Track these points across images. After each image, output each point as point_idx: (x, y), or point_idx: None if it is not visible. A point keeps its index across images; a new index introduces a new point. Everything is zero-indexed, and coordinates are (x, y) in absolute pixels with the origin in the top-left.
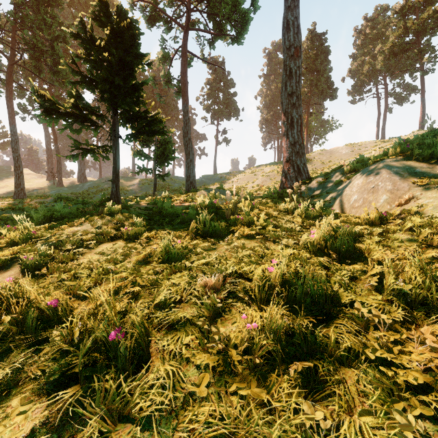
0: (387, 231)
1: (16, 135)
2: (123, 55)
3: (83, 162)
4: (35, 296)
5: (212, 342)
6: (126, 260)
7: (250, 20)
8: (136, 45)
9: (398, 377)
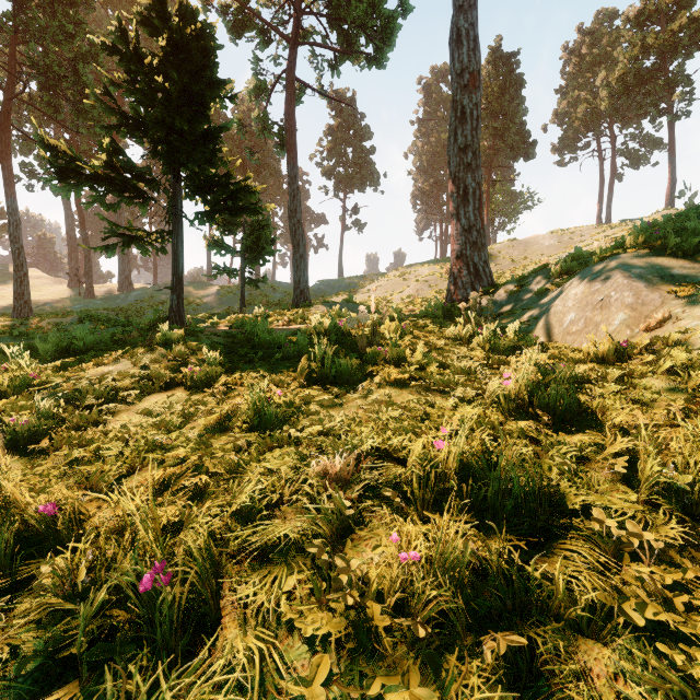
0: (630, 374)
1: (16, 214)
2: (189, 81)
3: (127, 259)
4: (16, 496)
5: (336, 588)
6: (188, 424)
7: (397, 30)
8: (211, 65)
9: (690, 662)
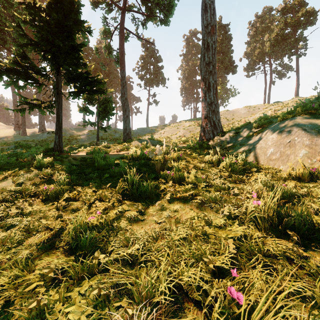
0: None
1: None
2: (62, 18)
3: (43, 116)
4: None
5: None
6: (28, 238)
7: (174, 6)
8: (75, 11)
9: None
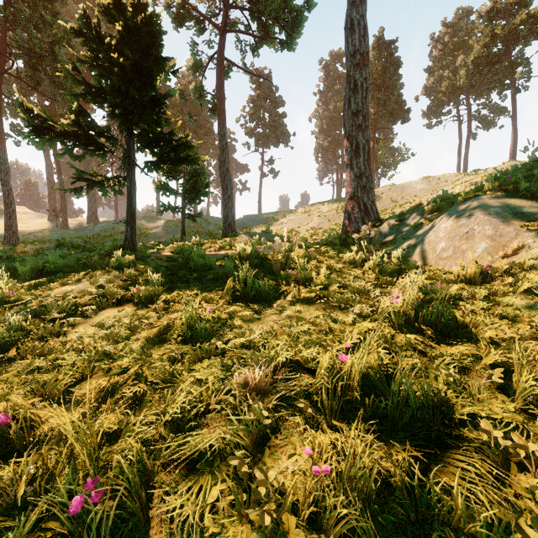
0: (494, 293)
1: (6, 163)
2: (139, 58)
3: (93, 198)
4: None
5: (255, 500)
6: (133, 336)
7: (303, 20)
8: (157, 45)
9: None
